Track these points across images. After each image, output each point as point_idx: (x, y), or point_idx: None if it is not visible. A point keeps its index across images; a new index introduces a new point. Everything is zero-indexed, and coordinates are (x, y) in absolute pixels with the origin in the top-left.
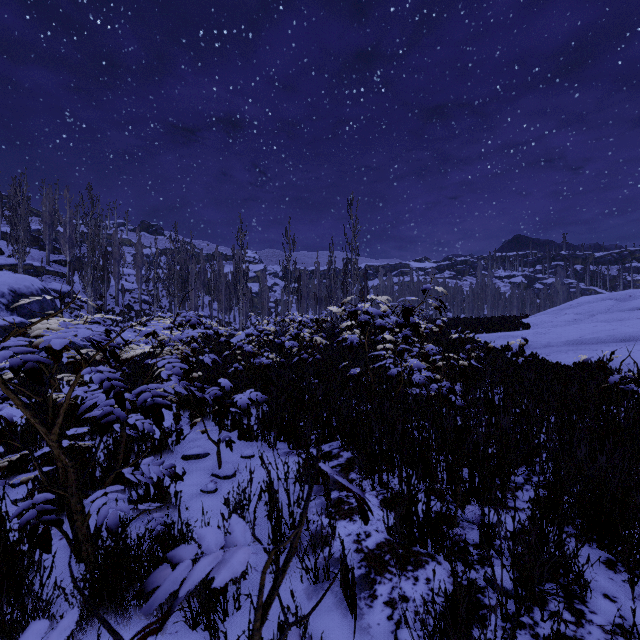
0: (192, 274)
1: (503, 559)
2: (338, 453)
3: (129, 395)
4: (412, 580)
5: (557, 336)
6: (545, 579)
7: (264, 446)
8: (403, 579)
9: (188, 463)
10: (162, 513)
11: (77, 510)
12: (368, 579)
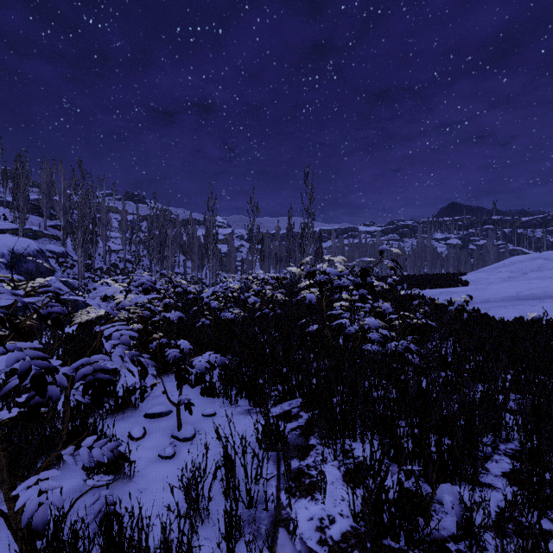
0: (169, 237)
1: None
2: (298, 413)
3: (68, 369)
4: None
5: (495, 292)
6: None
7: (225, 403)
8: None
9: (150, 422)
10: (115, 484)
11: (9, 497)
12: None
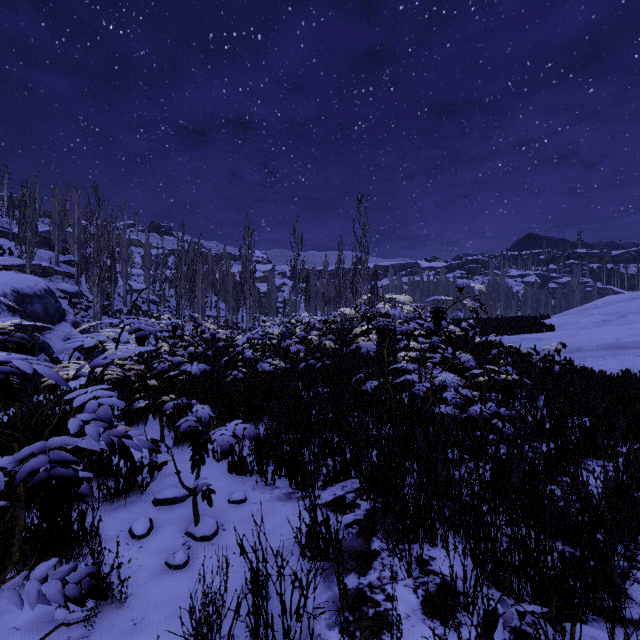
0: (199, 274)
1: None
2: (354, 500)
3: (9, 460)
4: None
5: (589, 339)
6: None
7: (260, 483)
8: None
9: (159, 511)
10: (101, 610)
11: None
12: None
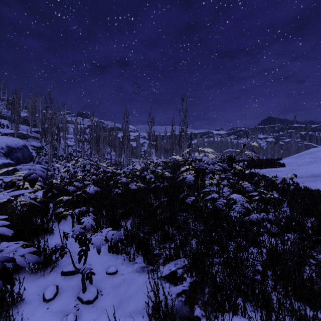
0: (101, 137)
1: None
2: (182, 275)
3: None
4: None
5: (305, 171)
6: None
7: (126, 259)
8: None
9: (64, 279)
10: None
11: None
12: None
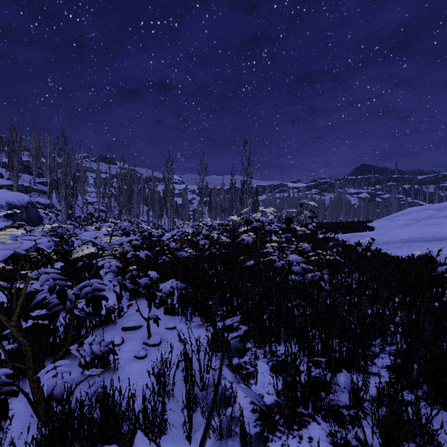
0: (135, 191)
1: (369, 419)
2: (238, 326)
3: (74, 289)
4: (297, 438)
5: (394, 236)
6: (408, 445)
7: (183, 319)
8: (290, 437)
9: (126, 333)
10: (104, 375)
11: (33, 379)
12: (262, 437)
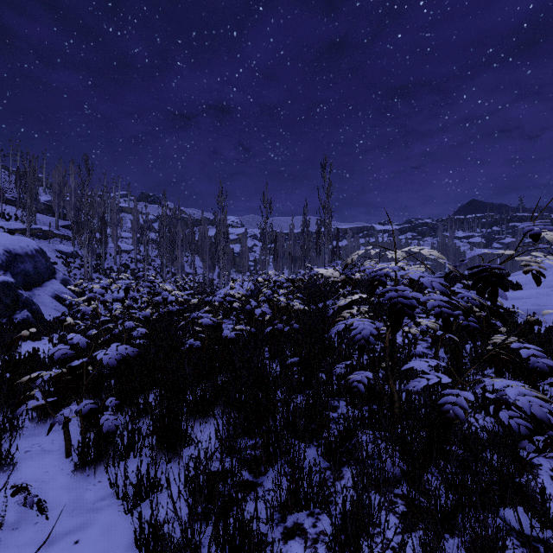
0: (179, 236)
1: None
2: None
3: None
4: None
5: None
6: None
7: None
8: None
9: None
10: None
11: None
12: None
